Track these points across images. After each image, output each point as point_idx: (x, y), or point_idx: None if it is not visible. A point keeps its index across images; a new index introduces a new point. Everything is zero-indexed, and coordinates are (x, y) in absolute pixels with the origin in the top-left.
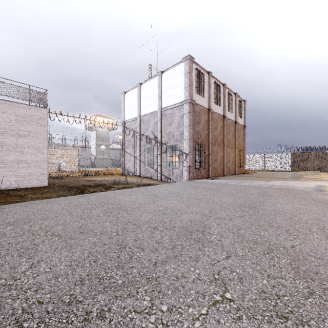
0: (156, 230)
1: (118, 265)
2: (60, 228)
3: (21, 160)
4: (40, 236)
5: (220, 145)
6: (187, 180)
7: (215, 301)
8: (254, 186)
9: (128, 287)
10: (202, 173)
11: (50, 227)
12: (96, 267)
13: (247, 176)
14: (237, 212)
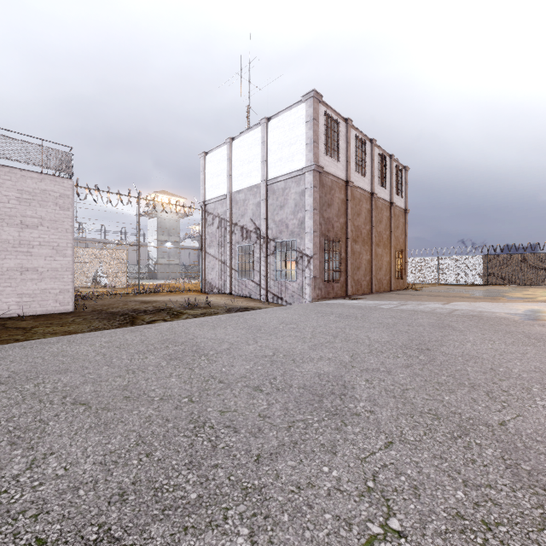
0: (258, 393)
1: (191, 462)
2: (89, 389)
3: (27, 267)
4: (53, 404)
5: (365, 242)
6: (311, 300)
7: (371, 535)
8: (424, 311)
9: (209, 508)
10: (335, 289)
11: (72, 388)
12: (150, 466)
13: (411, 294)
14: (399, 358)
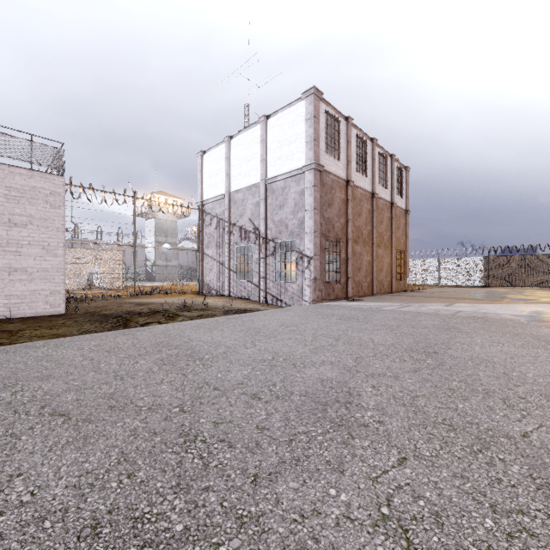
0: (256, 402)
1: (178, 484)
2: (71, 397)
3: (16, 267)
4: (29, 415)
5: (366, 243)
6: (311, 302)
7: None
8: (427, 313)
9: (197, 544)
10: (336, 290)
11: (53, 396)
12: (131, 489)
13: (413, 296)
14: (406, 362)
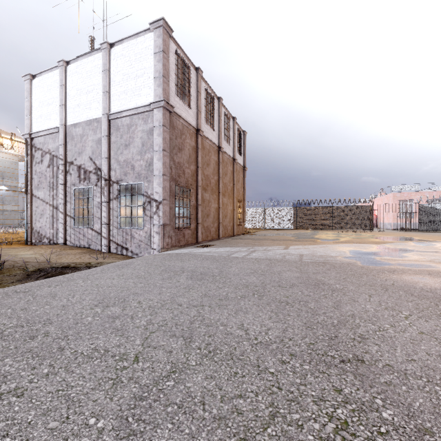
0: None
1: None
2: None
3: None
4: None
5: (213, 192)
6: (160, 250)
7: None
8: (277, 259)
9: None
10: (186, 236)
11: None
12: None
13: (252, 238)
14: (354, 438)
